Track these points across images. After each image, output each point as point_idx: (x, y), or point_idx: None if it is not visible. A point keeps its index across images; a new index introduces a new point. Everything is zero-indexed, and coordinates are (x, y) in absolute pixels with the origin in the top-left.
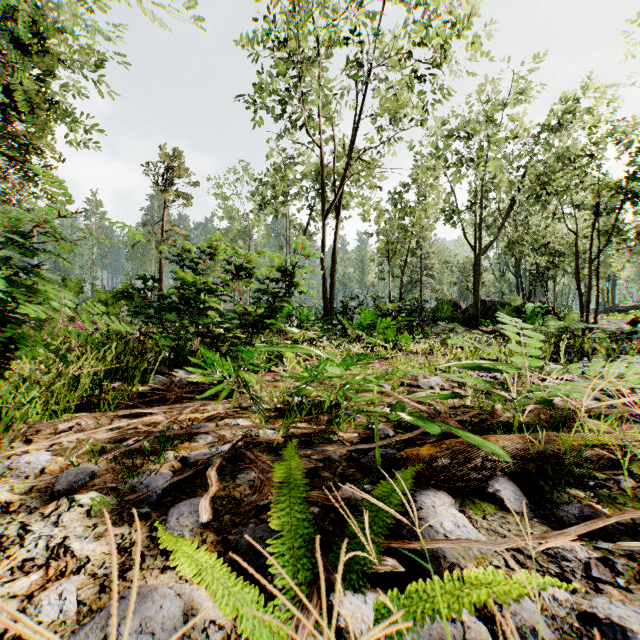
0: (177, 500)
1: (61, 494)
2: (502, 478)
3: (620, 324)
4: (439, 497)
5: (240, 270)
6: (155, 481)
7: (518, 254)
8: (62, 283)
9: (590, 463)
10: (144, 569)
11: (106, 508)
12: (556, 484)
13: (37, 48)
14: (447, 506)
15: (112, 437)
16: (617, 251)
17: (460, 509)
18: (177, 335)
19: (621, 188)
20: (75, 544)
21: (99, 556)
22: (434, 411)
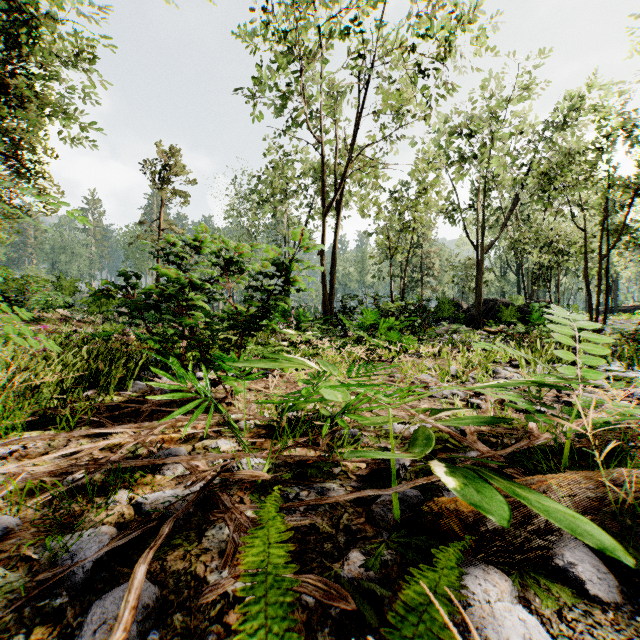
0: (114, 577)
1: None
2: (572, 541)
3: (626, 324)
4: (493, 582)
5: (228, 263)
6: (86, 547)
7: (521, 253)
8: (57, 282)
9: None
10: None
11: (1, 599)
12: None
13: (27, 39)
14: (509, 602)
15: (52, 470)
16: (626, 249)
17: (521, 595)
18: (164, 336)
19: (633, 183)
20: None
21: None
22: (455, 429)
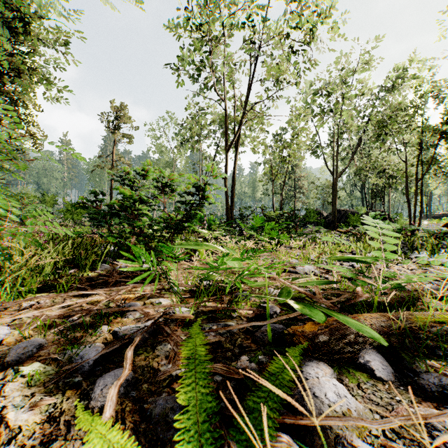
0: (106, 369)
1: (10, 364)
2: (370, 350)
3: (436, 227)
4: (321, 368)
5: (164, 186)
6: (88, 353)
7: (363, 177)
8: (41, 198)
9: (439, 337)
10: (68, 439)
11: (45, 378)
12: (416, 356)
13: (23, 30)
14: (329, 377)
15: (60, 314)
16: (435, 175)
17: (338, 377)
18: (119, 234)
19: (438, 129)
20: (11, 414)
21: (31, 426)
22: (310, 292)
